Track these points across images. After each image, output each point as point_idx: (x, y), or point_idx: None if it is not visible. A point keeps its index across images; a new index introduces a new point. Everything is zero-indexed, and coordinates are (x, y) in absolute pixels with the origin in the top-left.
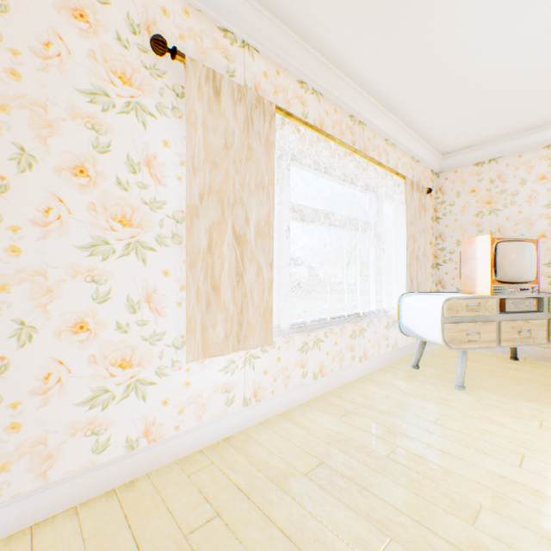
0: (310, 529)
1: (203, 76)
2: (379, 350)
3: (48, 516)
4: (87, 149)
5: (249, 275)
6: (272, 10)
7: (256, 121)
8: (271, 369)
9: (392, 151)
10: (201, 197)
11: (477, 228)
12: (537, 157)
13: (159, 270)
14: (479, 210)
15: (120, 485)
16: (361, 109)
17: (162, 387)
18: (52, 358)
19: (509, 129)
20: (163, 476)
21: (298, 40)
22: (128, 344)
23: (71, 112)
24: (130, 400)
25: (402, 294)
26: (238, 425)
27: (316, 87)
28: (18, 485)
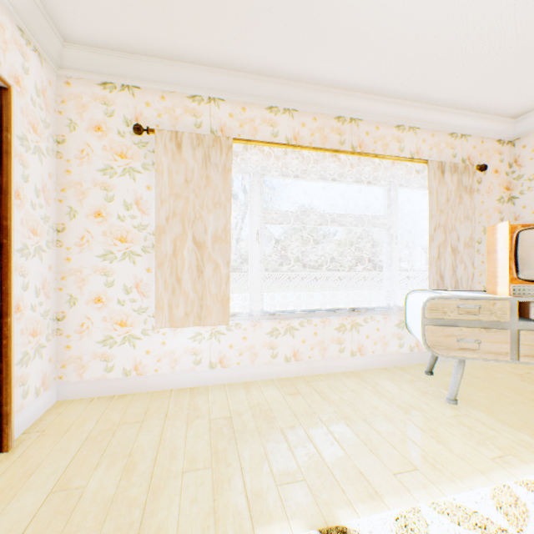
0: (175, 444)
1: (168, 138)
2: (385, 349)
3: (83, 398)
4: (102, 201)
5: (207, 271)
6: (227, 67)
7: (214, 156)
8: (237, 345)
9: (409, 135)
10: (167, 219)
11: None
12: None
13: (144, 268)
14: None
15: (119, 394)
16: (350, 108)
17: (146, 342)
18: (85, 315)
19: None
20: (140, 396)
21: (257, 78)
22: (125, 313)
23: (94, 183)
24: (126, 346)
25: (410, 291)
26: (204, 381)
27: (286, 106)
28: (70, 377)
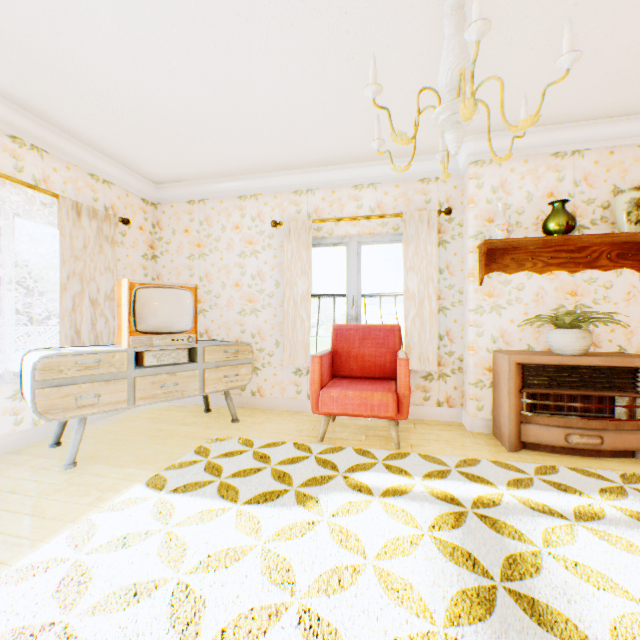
0: None
1: None
2: None
3: None
4: None
5: None
6: None
7: None
8: None
9: (34, 156)
10: None
11: (190, 272)
12: (234, 206)
13: None
14: (192, 252)
15: None
16: None
17: None
18: None
19: (204, 170)
20: None
21: None
22: None
23: None
24: None
25: (30, 351)
26: None
27: None
28: None
